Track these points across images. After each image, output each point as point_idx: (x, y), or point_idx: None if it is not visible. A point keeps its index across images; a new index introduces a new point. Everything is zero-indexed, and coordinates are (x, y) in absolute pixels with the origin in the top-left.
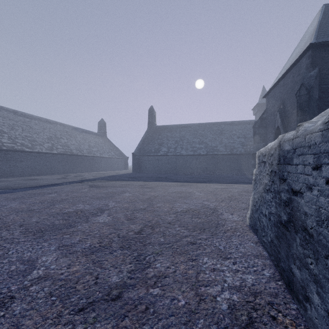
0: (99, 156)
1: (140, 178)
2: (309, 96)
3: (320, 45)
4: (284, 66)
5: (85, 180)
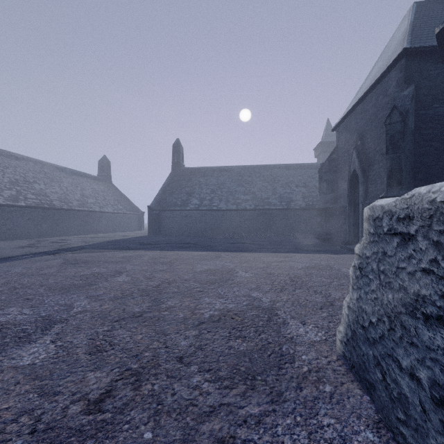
0: (98, 210)
1: (156, 245)
2: (405, 124)
3: (416, 52)
4: (361, 87)
5: (64, 249)
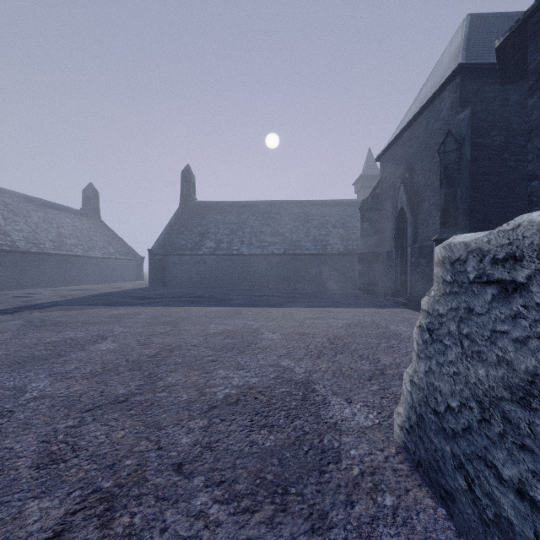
0: (81, 254)
1: (159, 299)
2: (461, 153)
3: (473, 69)
4: (409, 110)
5: (29, 306)
